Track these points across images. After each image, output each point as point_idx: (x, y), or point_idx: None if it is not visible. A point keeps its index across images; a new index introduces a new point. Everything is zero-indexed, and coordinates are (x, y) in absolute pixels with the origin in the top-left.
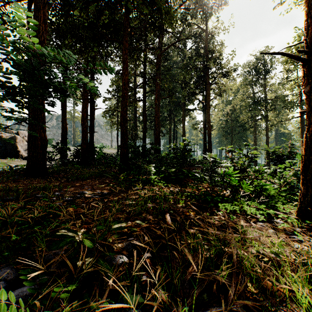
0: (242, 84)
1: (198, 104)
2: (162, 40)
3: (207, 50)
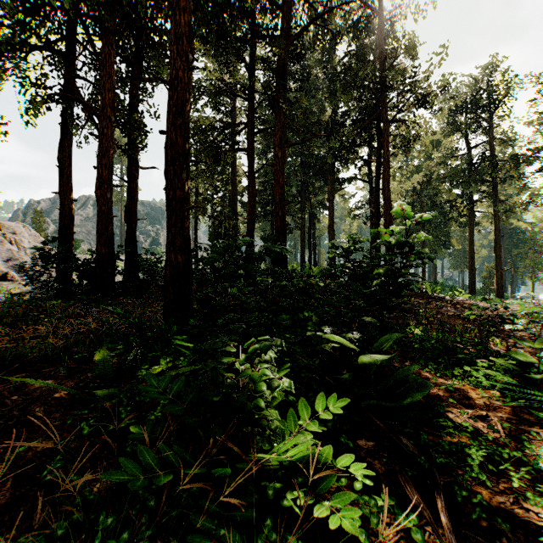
0: (445, 130)
1: (359, 167)
2: (289, 15)
3: (384, 50)
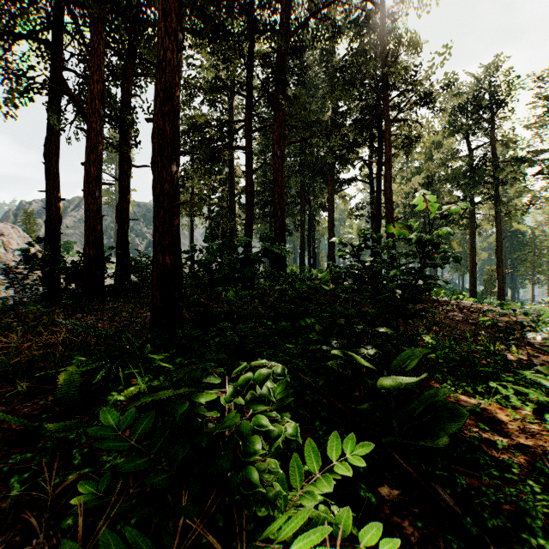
0: (447, 131)
1: (360, 168)
2: (289, 9)
3: (385, 48)
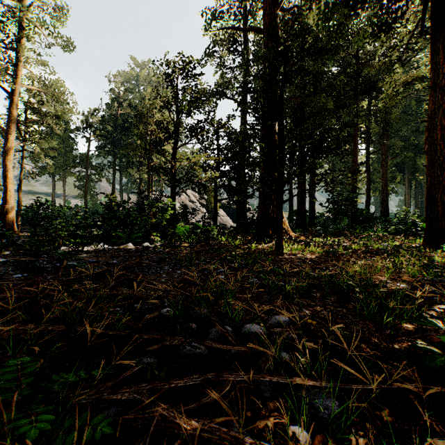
0: None
1: None
2: None
3: None
